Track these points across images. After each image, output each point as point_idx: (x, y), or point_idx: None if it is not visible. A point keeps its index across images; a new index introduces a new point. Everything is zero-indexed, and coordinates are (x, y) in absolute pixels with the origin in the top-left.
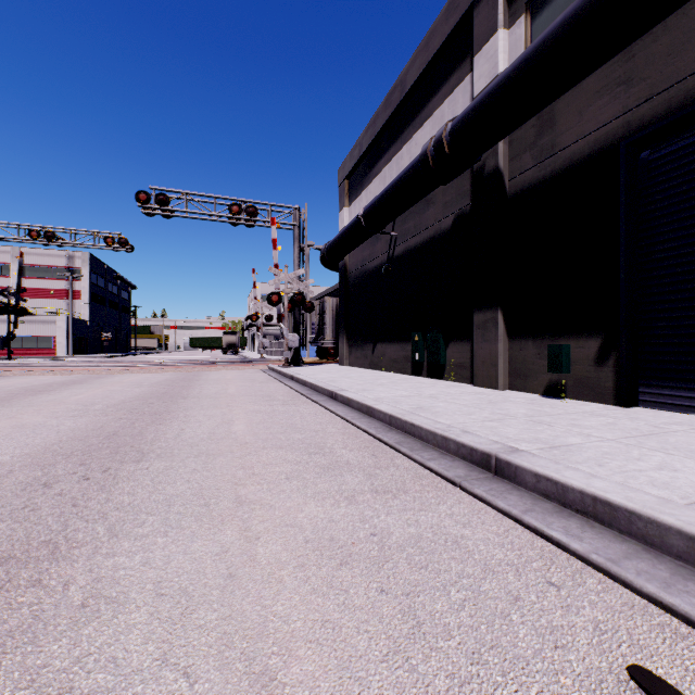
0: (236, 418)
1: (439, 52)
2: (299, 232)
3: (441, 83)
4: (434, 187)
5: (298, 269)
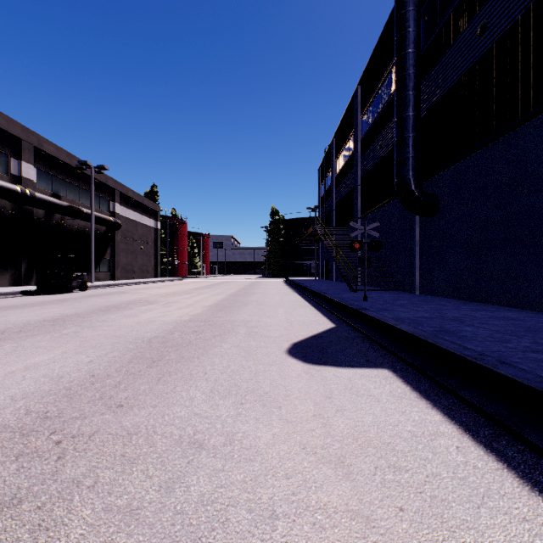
0: None
1: None
2: None
3: None
4: None
5: None
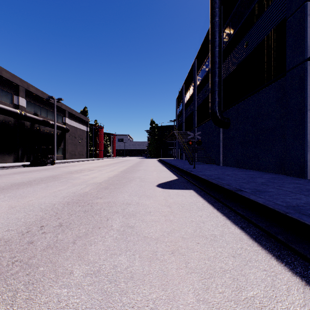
0: None
1: None
2: None
3: None
4: None
5: None
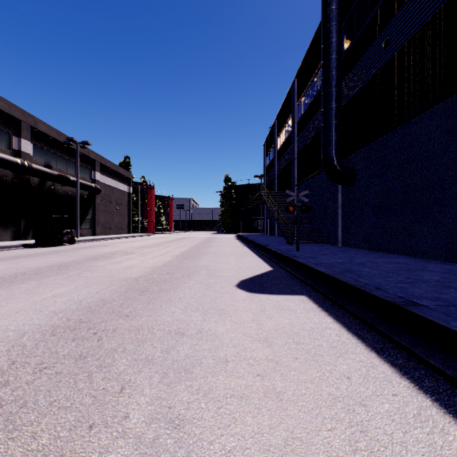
0: None
1: None
2: None
3: None
4: None
5: None
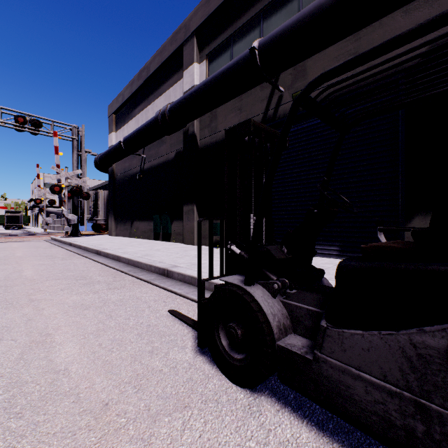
0: (25, 269)
1: (168, 60)
2: (77, 144)
3: (169, 76)
4: (164, 135)
5: (76, 169)
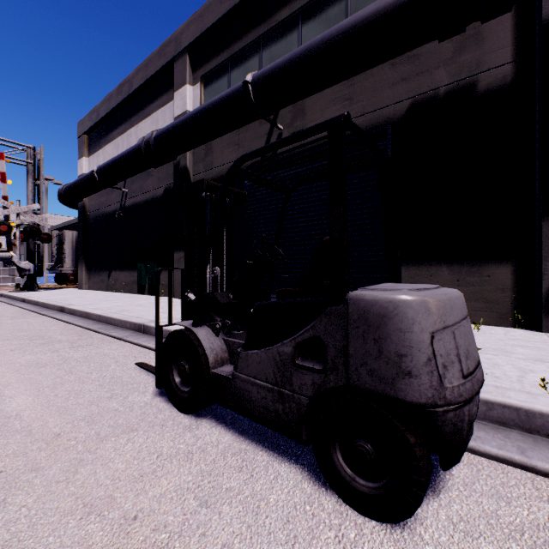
0: None
1: (155, 76)
2: (34, 170)
3: (157, 96)
4: (149, 167)
5: (32, 203)
